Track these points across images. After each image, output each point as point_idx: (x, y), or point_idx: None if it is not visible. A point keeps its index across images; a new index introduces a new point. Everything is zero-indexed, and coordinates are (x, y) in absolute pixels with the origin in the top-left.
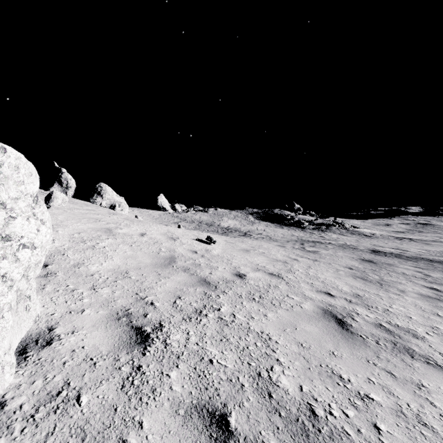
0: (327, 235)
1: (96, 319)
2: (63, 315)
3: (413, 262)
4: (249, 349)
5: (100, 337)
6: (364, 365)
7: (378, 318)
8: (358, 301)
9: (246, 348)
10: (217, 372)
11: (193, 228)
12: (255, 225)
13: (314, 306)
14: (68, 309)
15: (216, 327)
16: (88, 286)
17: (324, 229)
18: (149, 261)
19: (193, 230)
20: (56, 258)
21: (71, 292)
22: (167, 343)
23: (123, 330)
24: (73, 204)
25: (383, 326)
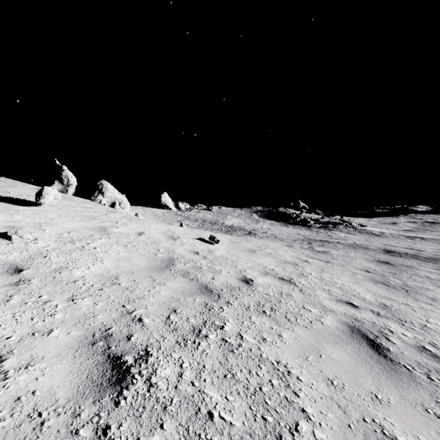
0: (334, 234)
1: (64, 344)
2: (22, 338)
3: (433, 264)
4: (263, 391)
5: (61, 374)
6: (423, 417)
7: (417, 337)
8: (388, 313)
9: (258, 390)
10: (218, 437)
11: (196, 227)
12: (259, 224)
13: (337, 321)
14: (31, 329)
15: (218, 355)
16: (66, 297)
17: (331, 228)
18: (145, 263)
19: (196, 228)
20: (35, 261)
21: (42, 305)
22: (152, 383)
23: (96, 361)
24: (70, 201)
25: (428, 350)
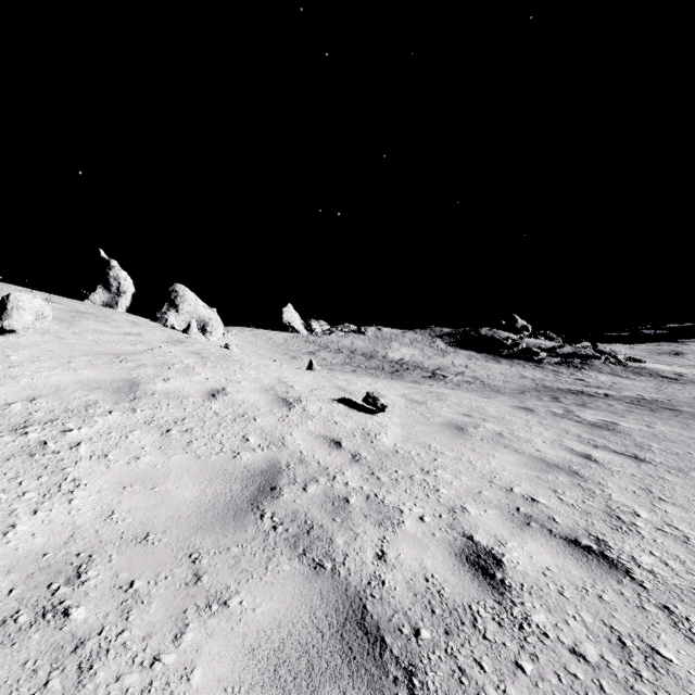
0: (589, 377)
1: None
2: None
3: None
4: None
5: None
6: None
7: None
8: None
9: None
10: None
11: (340, 363)
12: (448, 357)
13: None
14: None
15: None
16: None
17: (579, 364)
18: (195, 492)
19: (340, 366)
20: None
21: None
22: None
23: None
24: (102, 323)
25: None
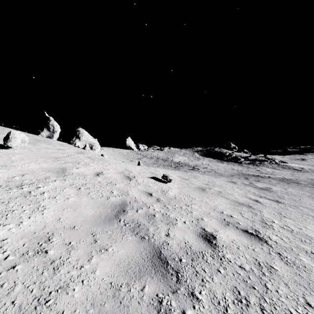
0: (262, 169)
1: None
2: None
3: None
4: None
5: None
6: None
7: None
8: None
9: None
10: None
11: (152, 163)
12: (200, 161)
13: None
14: None
15: None
16: None
17: (258, 164)
18: (92, 211)
19: (152, 164)
20: None
21: None
22: None
23: None
24: (47, 144)
25: None
